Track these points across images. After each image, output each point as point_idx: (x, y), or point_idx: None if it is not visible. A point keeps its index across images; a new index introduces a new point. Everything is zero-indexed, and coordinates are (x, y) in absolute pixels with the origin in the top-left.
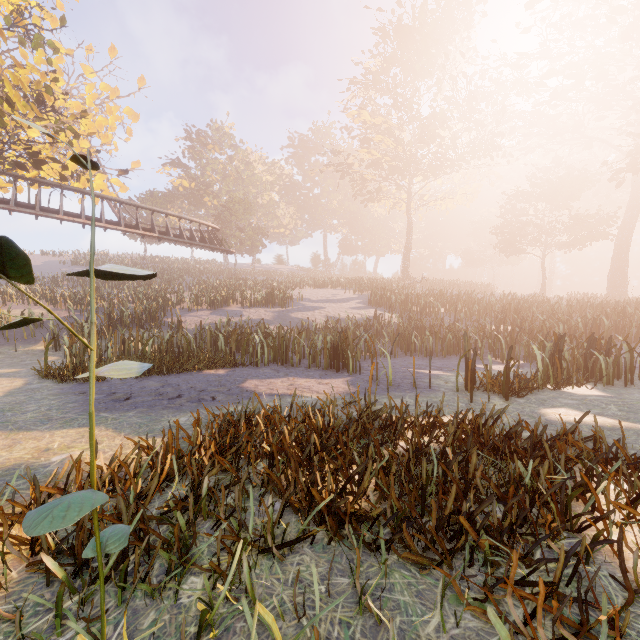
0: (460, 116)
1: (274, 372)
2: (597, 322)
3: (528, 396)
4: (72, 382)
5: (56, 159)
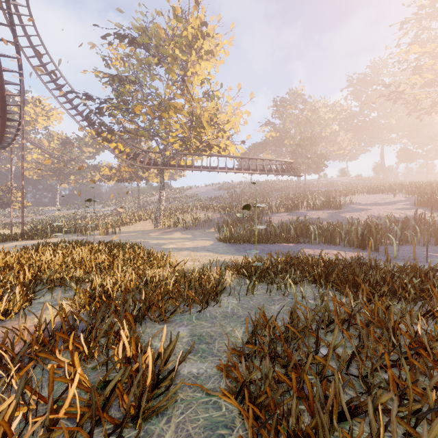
0: None
1: (320, 247)
2: None
3: None
4: (229, 243)
5: (217, 145)
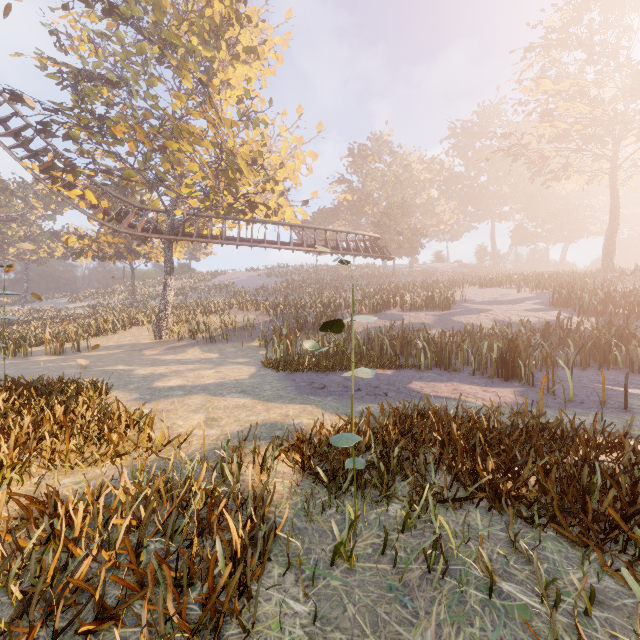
0: None
1: (437, 376)
2: None
3: None
4: (283, 372)
5: (264, 203)
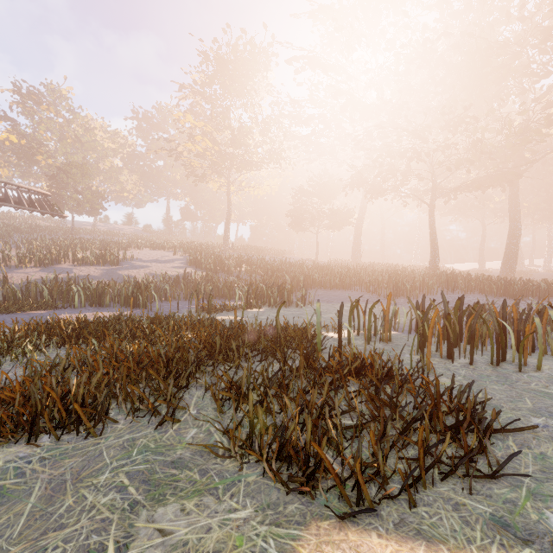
0: (261, 131)
1: (86, 310)
2: (314, 277)
3: (224, 313)
4: None
5: None
